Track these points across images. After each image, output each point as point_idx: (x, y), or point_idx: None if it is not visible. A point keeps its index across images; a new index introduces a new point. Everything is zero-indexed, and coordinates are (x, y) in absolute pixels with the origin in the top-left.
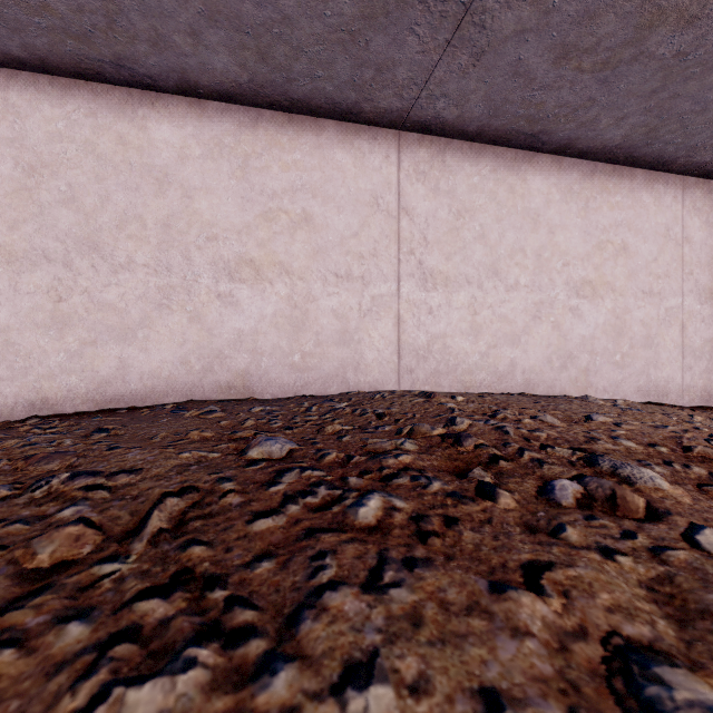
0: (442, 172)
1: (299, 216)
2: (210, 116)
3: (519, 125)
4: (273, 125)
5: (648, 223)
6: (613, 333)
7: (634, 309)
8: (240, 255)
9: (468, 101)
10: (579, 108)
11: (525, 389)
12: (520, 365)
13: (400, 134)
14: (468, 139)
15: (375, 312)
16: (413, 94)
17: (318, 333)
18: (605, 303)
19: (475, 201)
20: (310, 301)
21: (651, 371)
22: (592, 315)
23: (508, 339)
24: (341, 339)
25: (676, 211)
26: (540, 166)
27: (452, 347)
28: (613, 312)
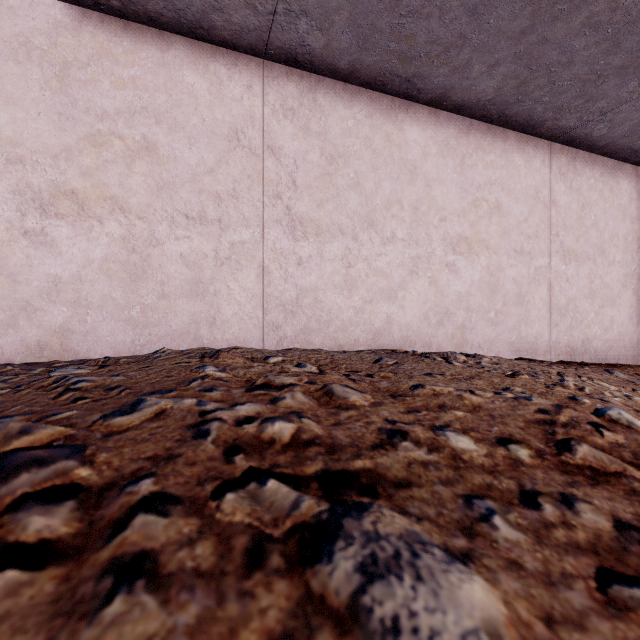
0: (313, 111)
1: (138, 144)
2: (12, 7)
3: (392, 64)
4: (103, 31)
5: (520, 184)
6: (487, 290)
7: (507, 267)
8: (56, 185)
9: (333, 25)
10: (451, 47)
11: (402, 346)
12: (397, 322)
13: (265, 63)
14: (341, 79)
15: (235, 261)
16: (269, 6)
17: (163, 283)
18: (480, 260)
19: (349, 146)
20: (152, 245)
21: (522, 328)
22: (467, 272)
23: (384, 294)
24: (193, 290)
25: (544, 174)
26: (417, 117)
27: (325, 301)
28: (487, 269)
